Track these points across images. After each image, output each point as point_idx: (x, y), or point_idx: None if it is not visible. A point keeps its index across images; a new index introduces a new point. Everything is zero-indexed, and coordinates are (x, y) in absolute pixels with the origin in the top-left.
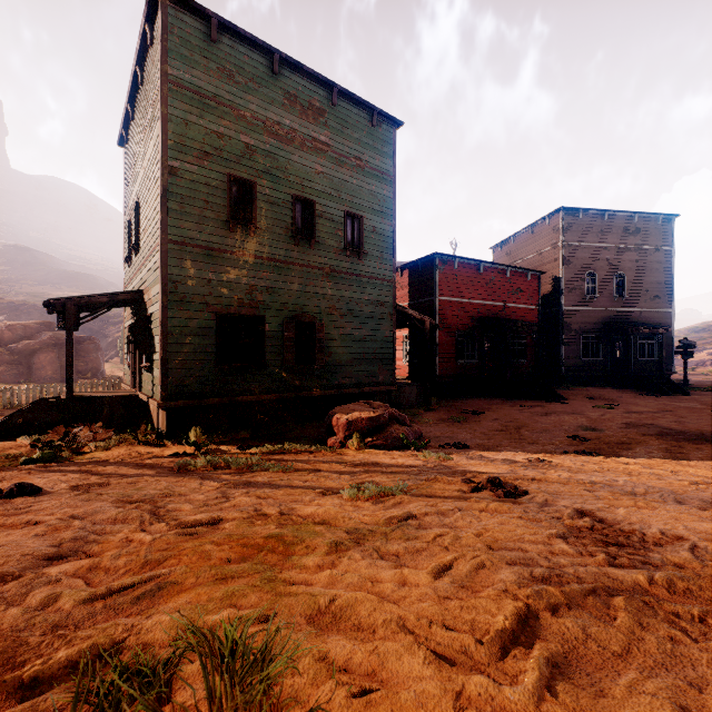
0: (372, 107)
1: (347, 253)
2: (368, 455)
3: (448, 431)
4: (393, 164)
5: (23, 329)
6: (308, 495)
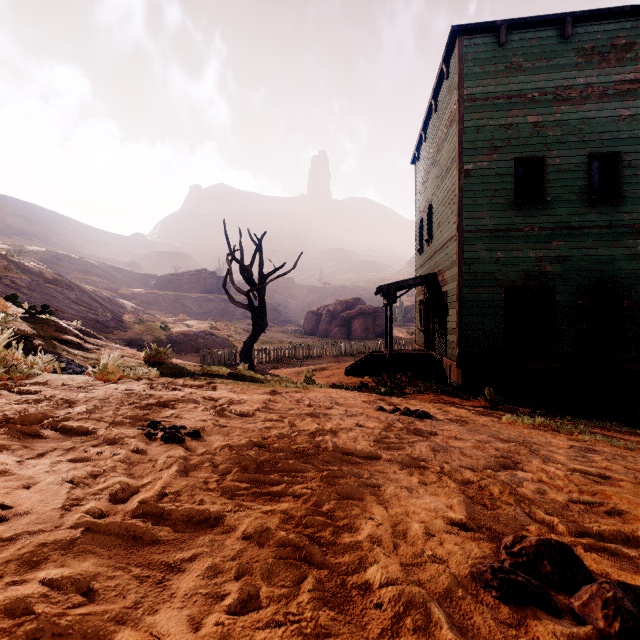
0: None
1: None
2: None
3: None
4: None
5: (346, 304)
6: None
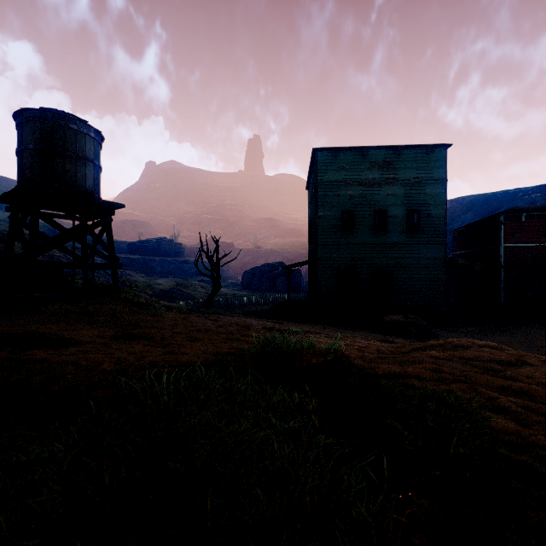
0: (425, 145)
1: (408, 233)
2: (383, 336)
3: (461, 337)
4: (444, 171)
5: (272, 266)
6: (333, 333)
